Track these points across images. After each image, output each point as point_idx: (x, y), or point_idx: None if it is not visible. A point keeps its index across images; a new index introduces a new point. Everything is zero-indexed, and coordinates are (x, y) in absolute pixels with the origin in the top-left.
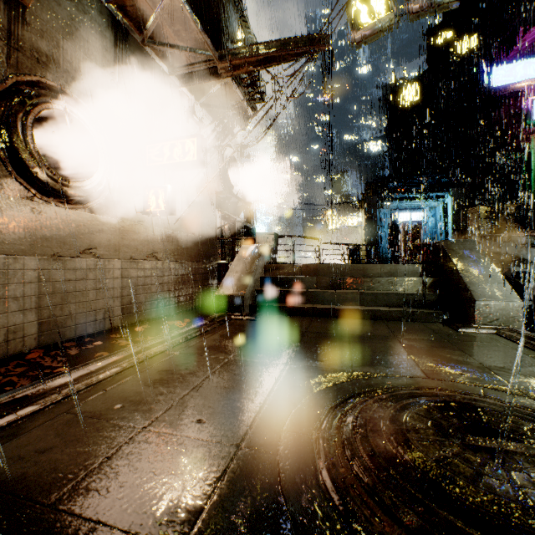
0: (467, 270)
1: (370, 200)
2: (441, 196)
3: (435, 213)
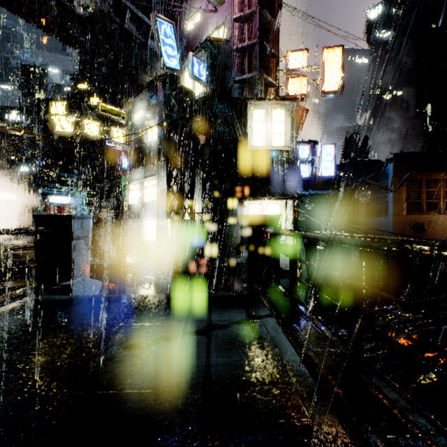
0: (102, 243)
1: (29, 185)
2: (80, 190)
3: (76, 199)
